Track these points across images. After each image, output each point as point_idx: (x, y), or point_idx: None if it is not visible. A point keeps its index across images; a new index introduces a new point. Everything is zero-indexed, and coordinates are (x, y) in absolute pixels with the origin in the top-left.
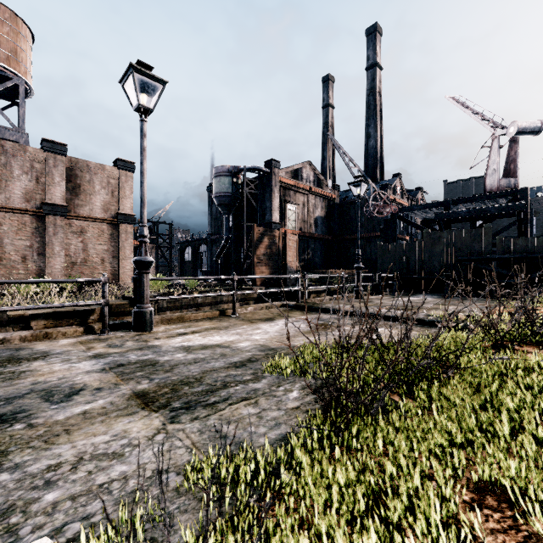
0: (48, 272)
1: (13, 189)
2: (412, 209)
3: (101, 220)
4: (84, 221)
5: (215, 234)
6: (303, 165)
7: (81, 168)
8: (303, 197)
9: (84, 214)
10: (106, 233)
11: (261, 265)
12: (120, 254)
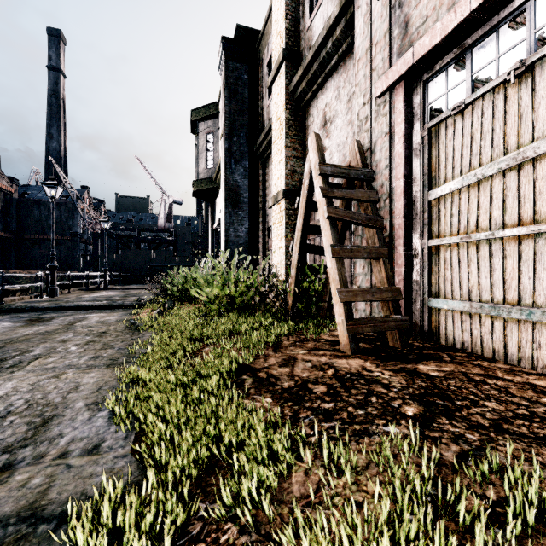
0: None
1: None
2: (116, 229)
3: None
4: None
5: None
6: None
7: None
8: None
9: None
10: None
11: None
12: None
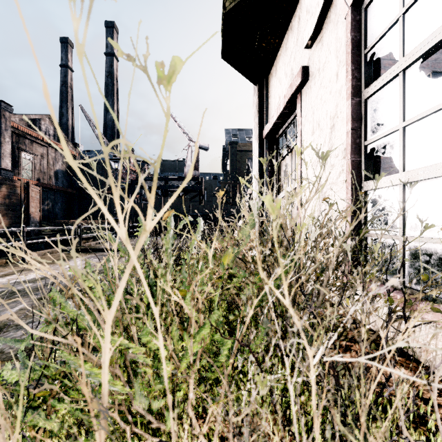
0: None
1: None
2: (145, 179)
3: None
4: None
5: None
6: (42, 117)
7: None
8: (41, 148)
9: None
10: None
11: None
12: None
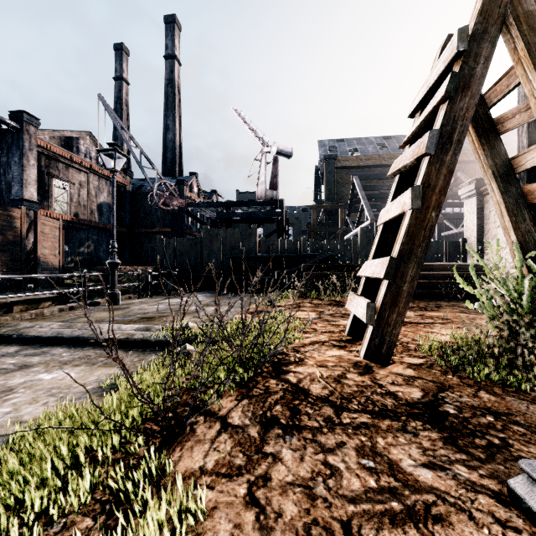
0: None
1: None
2: (199, 205)
3: None
4: None
5: None
6: (80, 135)
7: None
8: (80, 175)
9: None
10: None
11: None
12: None
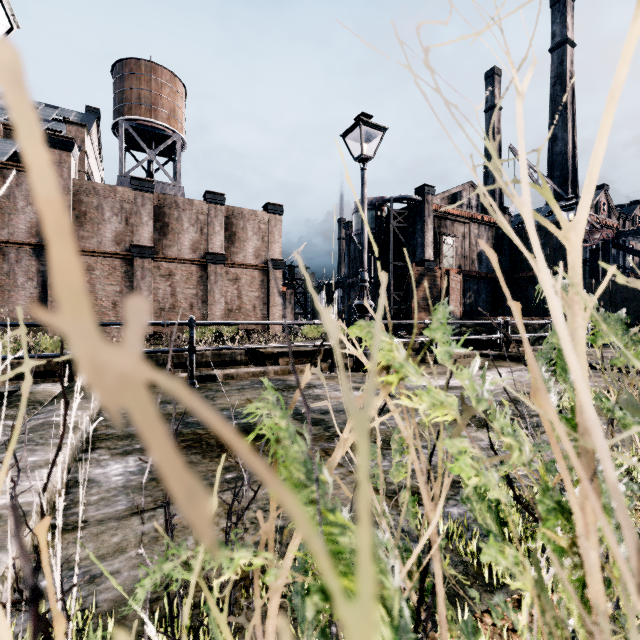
0: (210, 319)
1: (183, 241)
2: (637, 232)
3: (253, 266)
4: (238, 269)
5: (354, 277)
6: (463, 188)
7: (236, 216)
8: (462, 227)
9: (238, 261)
10: (257, 280)
11: (420, 311)
12: (270, 300)
